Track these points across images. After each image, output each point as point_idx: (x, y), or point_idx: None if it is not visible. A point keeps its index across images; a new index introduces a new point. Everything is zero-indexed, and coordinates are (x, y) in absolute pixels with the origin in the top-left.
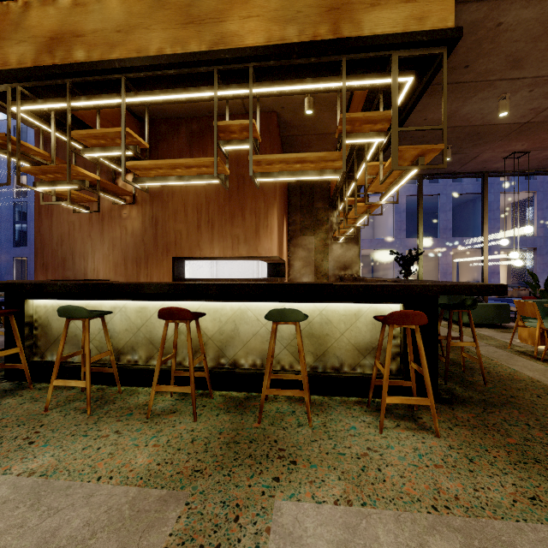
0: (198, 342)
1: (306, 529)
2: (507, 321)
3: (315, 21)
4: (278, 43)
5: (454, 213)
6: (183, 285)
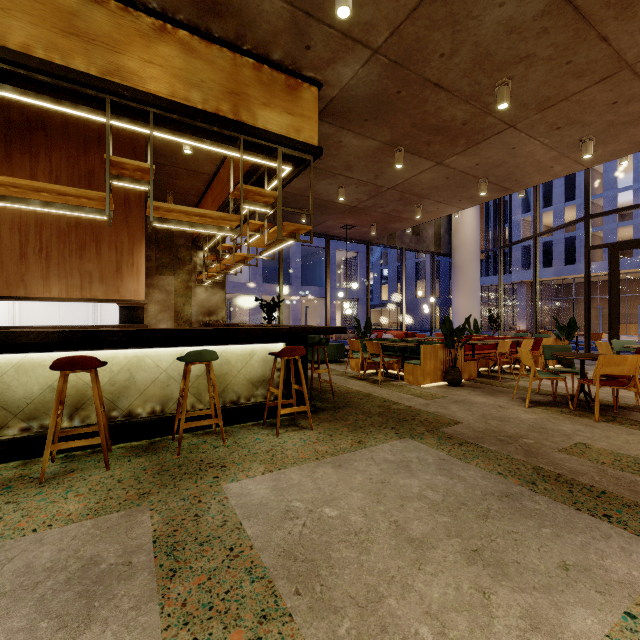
0: (80, 397)
1: (250, 489)
2: (343, 357)
3: (218, 97)
4: (183, 101)
5: (302, 263)
6: (80, 332)
